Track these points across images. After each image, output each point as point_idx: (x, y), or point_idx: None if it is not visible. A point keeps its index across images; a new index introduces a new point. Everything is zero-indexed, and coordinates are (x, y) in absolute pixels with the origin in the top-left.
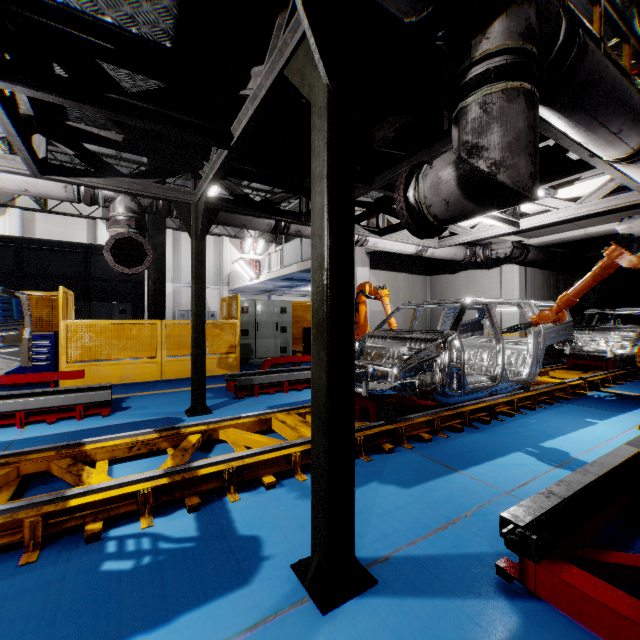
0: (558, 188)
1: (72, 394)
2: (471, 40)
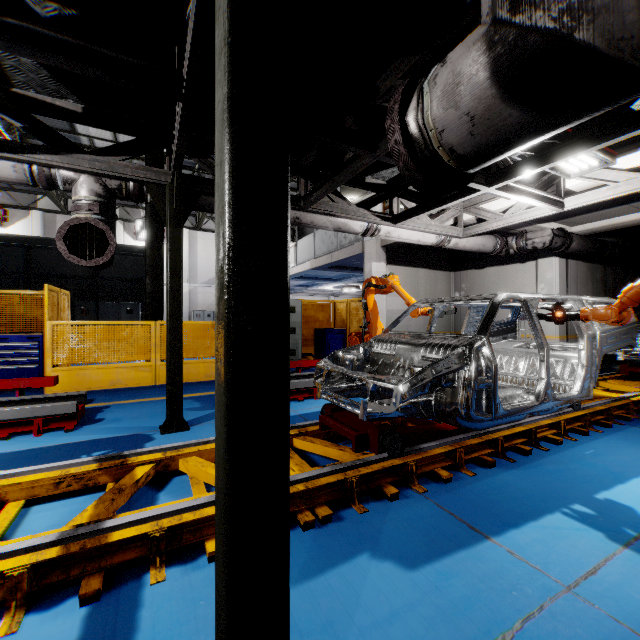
0: (616, 156)
1: (31, 405)
2: None
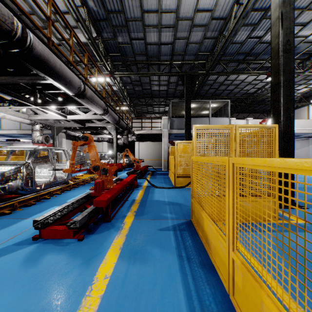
0: None
1: None
2: (124, 131)
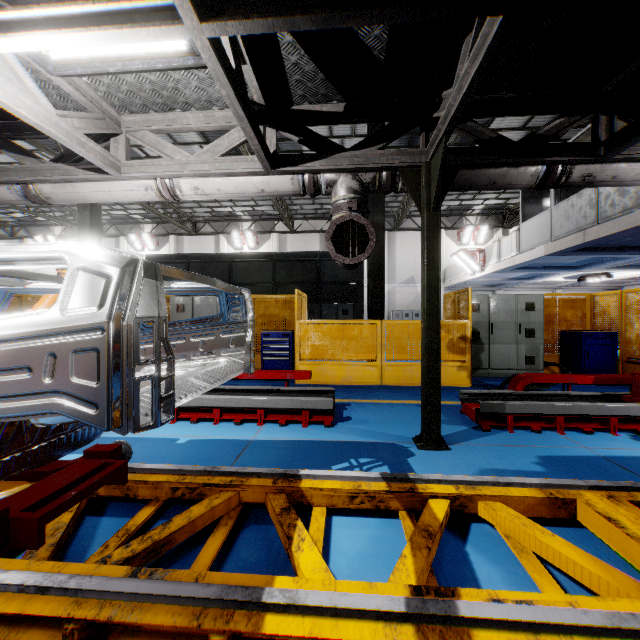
0: None
1: (299, 397)
2: None
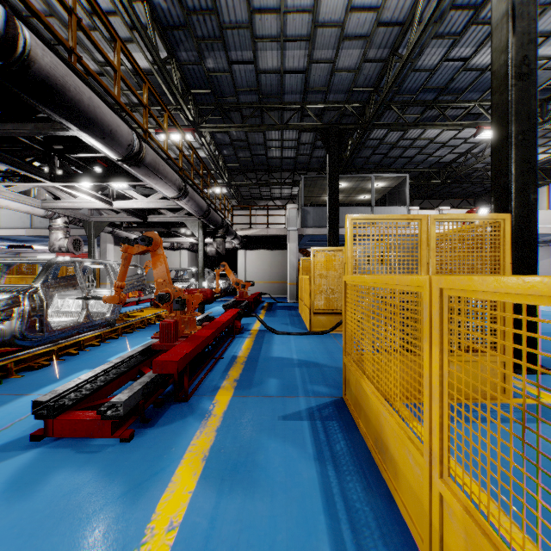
0: None
1: None
2: (218, 230)
